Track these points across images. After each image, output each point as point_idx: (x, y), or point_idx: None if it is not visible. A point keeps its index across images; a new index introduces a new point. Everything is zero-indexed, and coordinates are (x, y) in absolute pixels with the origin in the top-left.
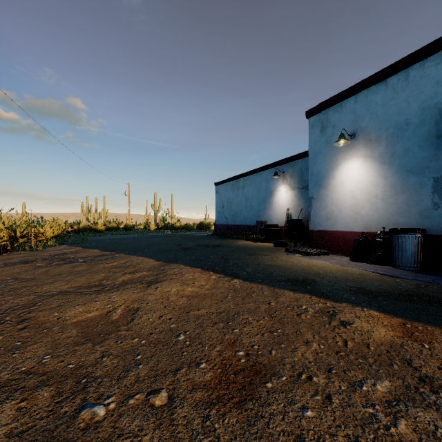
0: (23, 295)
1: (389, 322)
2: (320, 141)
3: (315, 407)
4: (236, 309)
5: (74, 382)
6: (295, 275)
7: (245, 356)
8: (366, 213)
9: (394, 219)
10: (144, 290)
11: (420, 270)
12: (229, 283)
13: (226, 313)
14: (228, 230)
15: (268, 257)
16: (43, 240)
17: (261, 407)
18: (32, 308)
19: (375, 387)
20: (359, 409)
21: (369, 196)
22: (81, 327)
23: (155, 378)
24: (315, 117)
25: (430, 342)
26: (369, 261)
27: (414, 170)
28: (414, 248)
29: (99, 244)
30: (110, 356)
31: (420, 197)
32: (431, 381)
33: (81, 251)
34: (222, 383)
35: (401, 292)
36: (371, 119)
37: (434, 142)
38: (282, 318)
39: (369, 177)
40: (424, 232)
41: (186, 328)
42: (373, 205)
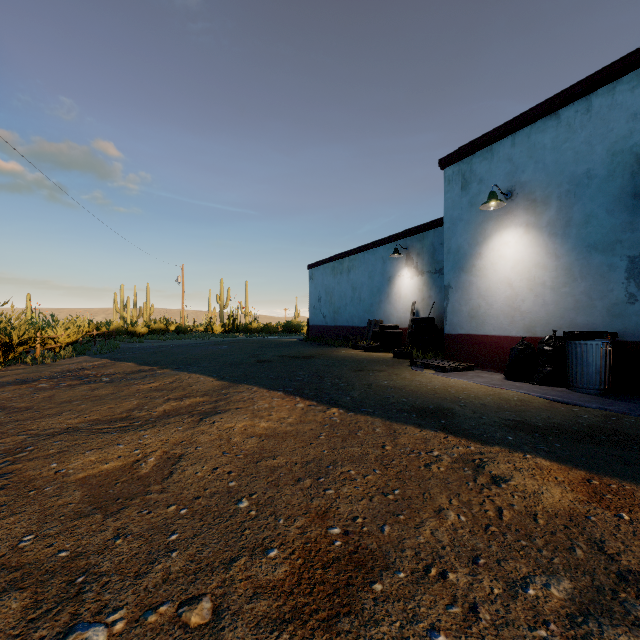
0: (9, 435)
1: (565, 477)
2: (461, 203)
3: (452, 627)
4: (332, 457)
5: (64, 582)
6: (423, 402)
7: (342, 535)
8: (528, 308)
9: (570, 319)
10: (194, 426)
11: (609, 394)
12: (324, 415)
13: (316, 464)
14: (327, 333)
15: (384, 374)
16: (55, 349)
17: (363, 629)
18: (19, 455)
19: (548, 591)
20: (523, 632)
21: (532, 284)
22: (90, 487)
23: (196, 574)
24: (453, 167)
25: (631, 511)
26: (533, 380)
27: (599, 246)
28: (600, 362)
29: (136, 355)
30: (128, 536)
31: (609, 285)
32: (637, 579)
33: (108, 364)
34: (303, 584)
35: (582, 428)
36: (535, 169)
37: (629, 204)
38: (402, 470)
39: (532, 255)
40: (614, 337)
41: (253, 488)
42: (539, 297)
